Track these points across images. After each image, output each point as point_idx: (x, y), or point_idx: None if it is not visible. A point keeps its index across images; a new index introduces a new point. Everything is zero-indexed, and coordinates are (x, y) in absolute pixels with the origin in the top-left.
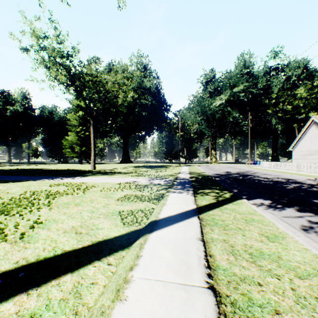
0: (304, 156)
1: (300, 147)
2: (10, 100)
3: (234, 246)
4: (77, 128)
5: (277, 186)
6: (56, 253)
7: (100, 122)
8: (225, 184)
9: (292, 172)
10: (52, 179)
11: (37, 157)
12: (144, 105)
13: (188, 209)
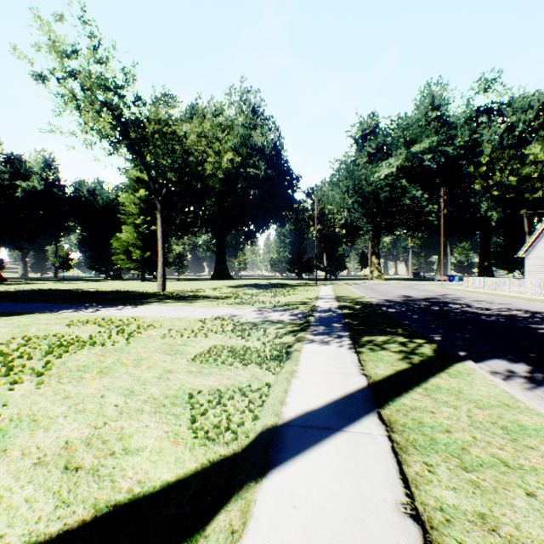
0: None
1: (541, 251)
2: (22, 170)
3: None
4: (136, 219)
5: (518, 327)
6: None
7: (176, 208)
8: (411, 321)
9: (530, 297)
10: (80, 310)
11: (67, 269)
12: (252, 178)
13: (350, 391)
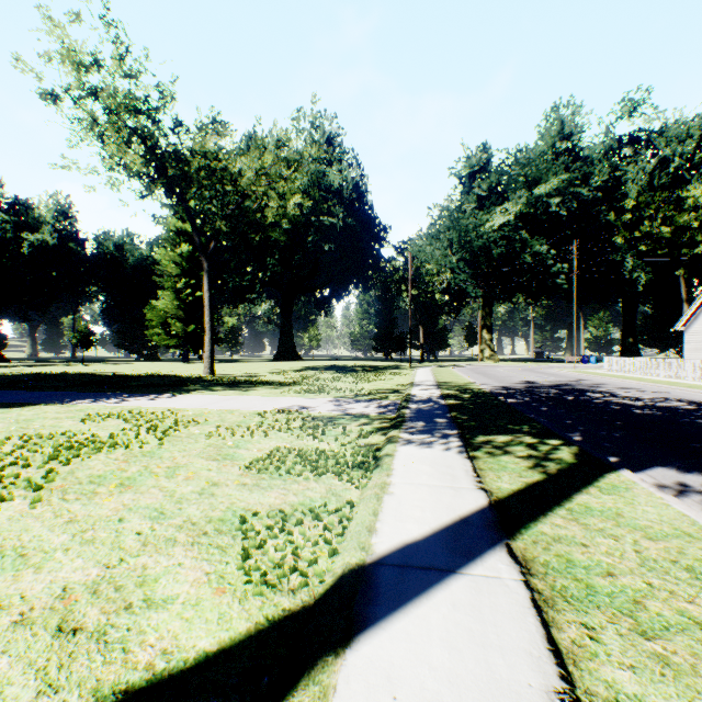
0: None
1: None
2: (29, 219)
3: None
4: (177, 283)
5: (683, 424)
6: None
7: (228, 268)
8: (539, 415)
9: (692, 384)
10: (101, 400)
11: (87, 347)
12: (327, 228)
13: (465, 513)
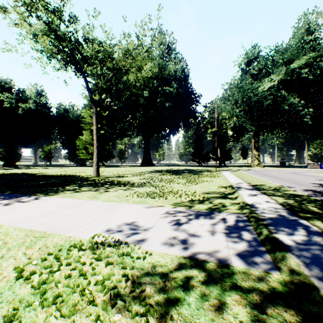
0: None
1: None
2: (23, 97)
3: None
4: (92, 127)
5: None
6: None
7: (117, 119)
8: None
9: None
10: None
11: (49, 159)
12: (167, 94)
13: None
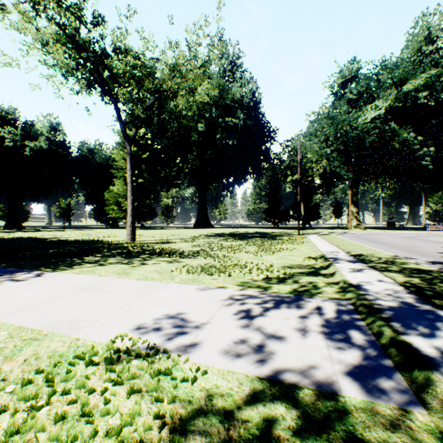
0: None
1: None
2: (32, 133)
3: None
4: (126, 173)
5: None
6: None
7: (161, 163)
8: None
9: None
10: None
11: (67, 219)
12: (231, 128)
13: None
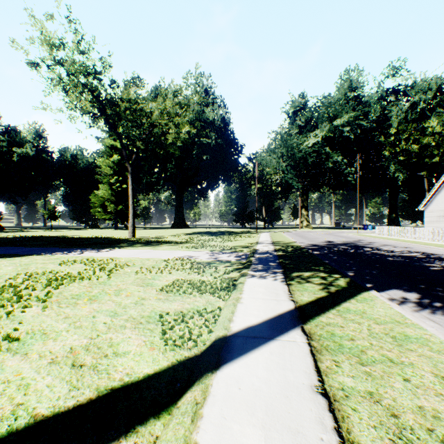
0: (443, 218)
1: (436, 205)
2: (17, 139)
3: (398, 415)
4: (110, 179)
5: (414, 266)
6: (15, 424)
7: (143, 170)
8: (331, 261)
9: (427, 242)
10: (68, 253)
11: (54, 220)
12: (205, 145)
13: (281, 312)
